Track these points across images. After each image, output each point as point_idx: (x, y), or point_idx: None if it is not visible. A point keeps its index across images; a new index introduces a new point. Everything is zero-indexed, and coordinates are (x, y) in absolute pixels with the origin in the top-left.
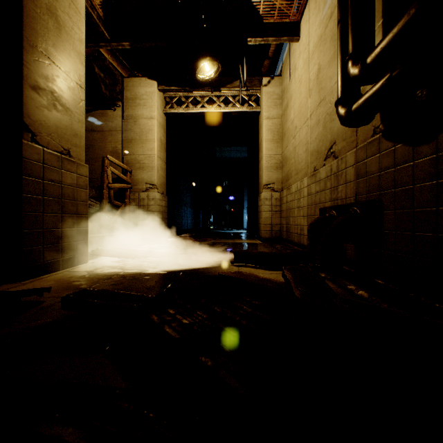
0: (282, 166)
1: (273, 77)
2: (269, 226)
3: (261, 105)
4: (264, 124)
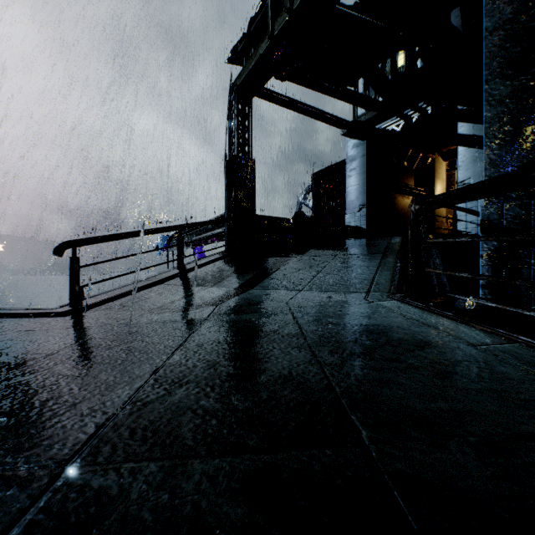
0: None
1: None
2: None
3: None
4: None
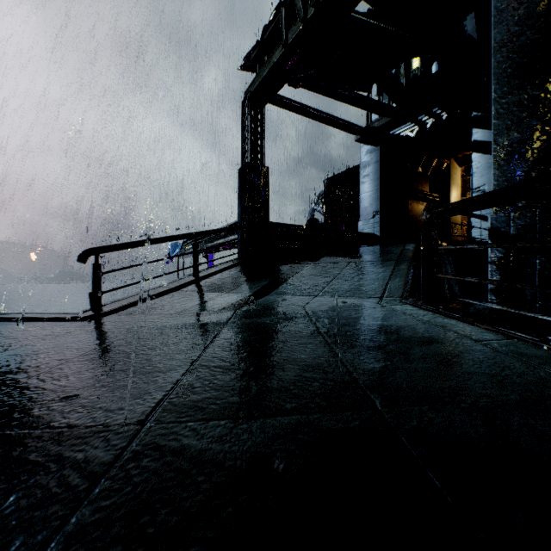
0: None
1: None
2: None
3: None
4: None
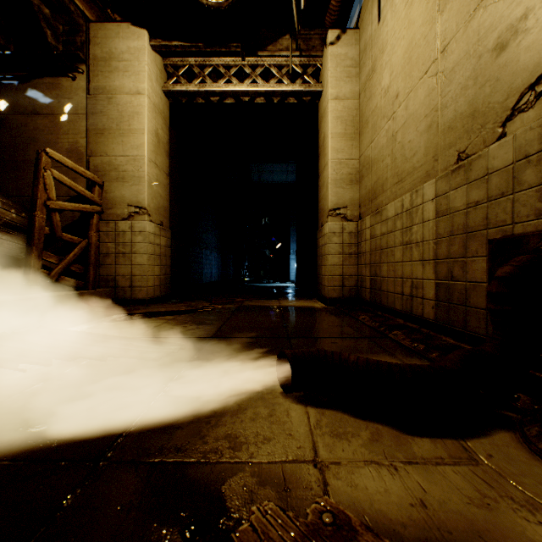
0: (359, 178)
1: (345, 29)
2: (339, 279)
3: (323, 81)
4: (329, 109)
